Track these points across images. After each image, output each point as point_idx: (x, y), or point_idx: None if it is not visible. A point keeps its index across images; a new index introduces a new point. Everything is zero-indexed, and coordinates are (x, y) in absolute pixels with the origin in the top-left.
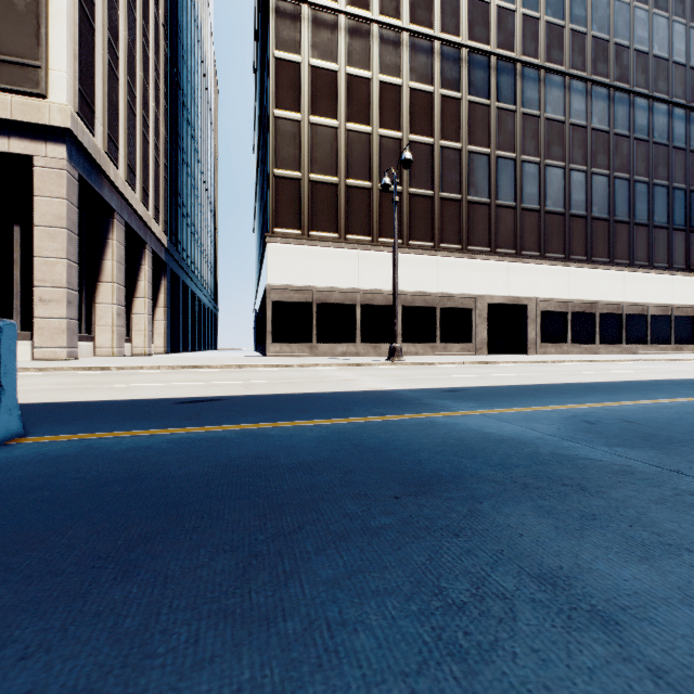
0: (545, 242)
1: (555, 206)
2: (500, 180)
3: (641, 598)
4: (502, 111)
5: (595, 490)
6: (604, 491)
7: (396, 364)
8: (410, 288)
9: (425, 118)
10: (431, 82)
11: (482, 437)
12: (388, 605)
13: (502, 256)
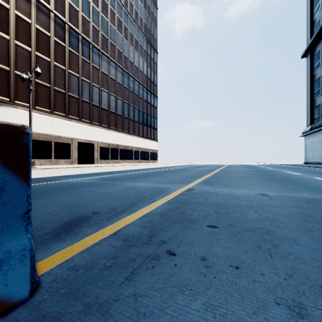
0: (101, 120)
1: (105, 107)
2: (83, 90)
3: (98, 190)
4: (84, 61)
5: (98, 185)
6: (100, 185)
7: (32, 169)
8: (36, 131)
9: (46, 47)
10: (49, 31)
11: (77, 183)
12: (66, 195)
13: (84, 122)
